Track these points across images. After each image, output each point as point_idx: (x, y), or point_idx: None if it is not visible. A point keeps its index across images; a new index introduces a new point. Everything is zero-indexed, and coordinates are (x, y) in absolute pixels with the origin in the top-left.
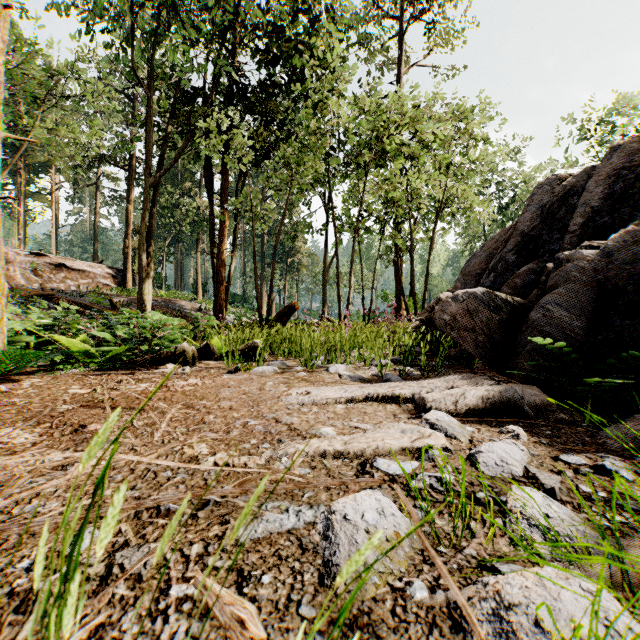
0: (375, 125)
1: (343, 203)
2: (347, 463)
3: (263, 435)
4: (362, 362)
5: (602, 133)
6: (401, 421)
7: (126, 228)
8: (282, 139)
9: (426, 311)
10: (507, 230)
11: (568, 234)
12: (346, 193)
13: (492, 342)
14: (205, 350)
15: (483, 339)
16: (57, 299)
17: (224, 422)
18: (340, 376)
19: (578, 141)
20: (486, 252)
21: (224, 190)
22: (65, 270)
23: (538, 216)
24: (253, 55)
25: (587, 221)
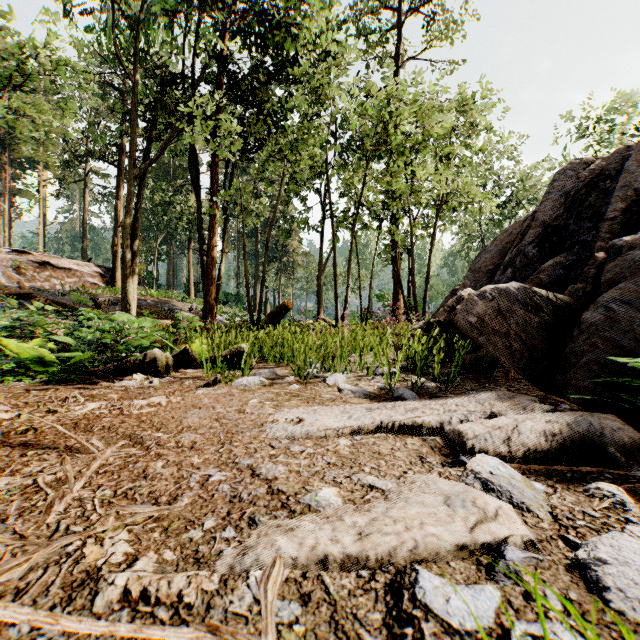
0: (375, 110)
1: (339, 197)
2: (366, 582)
3: (228, 505)
4: (364, 370)
5: (600, 131)
6: (434, 471)
7: (115, 225)
8: (276, 132)
9: (444, 311)
10: (522, 222)
11: (605, 221)
12: (343, 187)
13: (531, 350)
14: (183, 356)
15: (520, 346)
16: (33, 298)
17: (175, 475)
18: (340, 391)
19: (576, 139)
20: (498, 246)
21: (214, 184)
22: (50, 268)
23: (561, 204)
24: (245, 42)
25: (628, 206)
